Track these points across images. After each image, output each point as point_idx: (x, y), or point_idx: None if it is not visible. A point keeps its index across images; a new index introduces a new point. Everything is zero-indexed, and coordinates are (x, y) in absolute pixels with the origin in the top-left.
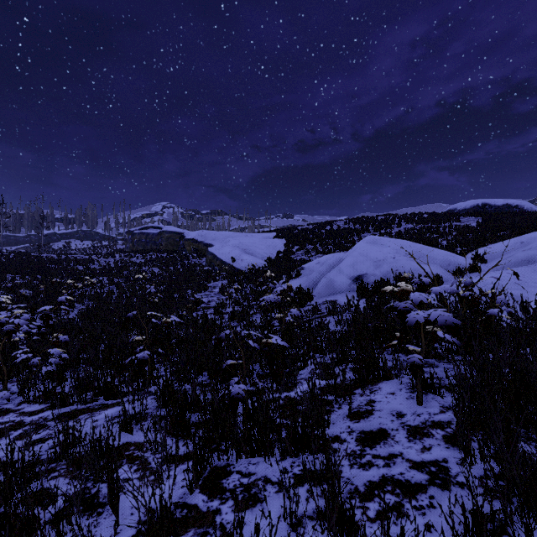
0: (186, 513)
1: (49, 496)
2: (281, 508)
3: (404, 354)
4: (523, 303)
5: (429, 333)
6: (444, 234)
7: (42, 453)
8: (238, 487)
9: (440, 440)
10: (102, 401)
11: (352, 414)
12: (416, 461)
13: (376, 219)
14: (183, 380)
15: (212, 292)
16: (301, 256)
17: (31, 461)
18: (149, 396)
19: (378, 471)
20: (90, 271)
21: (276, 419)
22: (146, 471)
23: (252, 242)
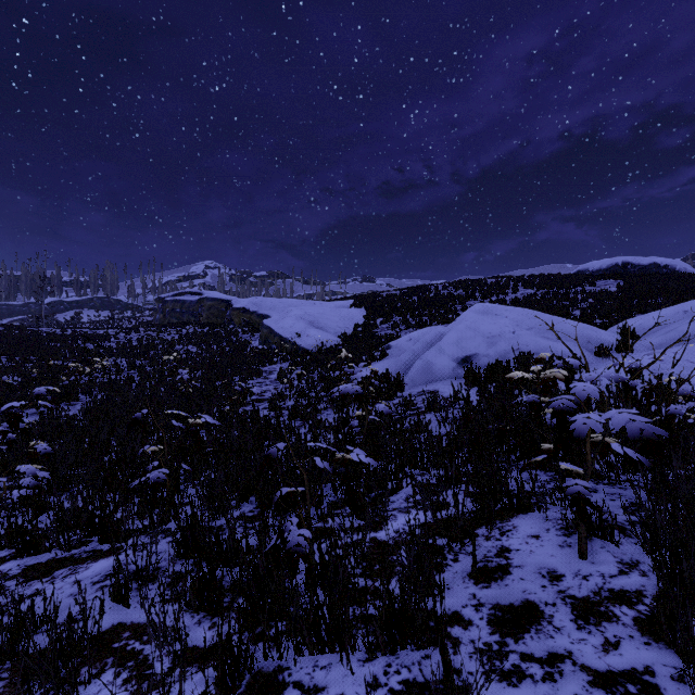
0: None
1: None
2: None
3: (544, 471)
4: None
5: (597, 446)
6: (576, 302)
7: None
8: None
9: (632, 629)
10: (95, 545)
11: (477, 571)
12: (599, 671)
13: (484, 282)
14: (218, 511)
15: (268, 379)
16: (387, 330)
17: None
18: (166, 538)
19: (536, 689)
20: (104, 351)
21: (358, 583)
22: (143, 682)
23: (322, 312)
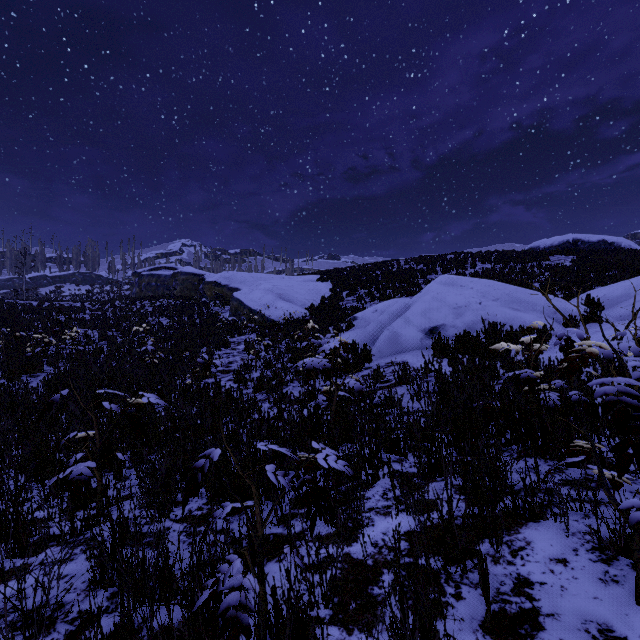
0: None
1: None
2: None
3: (543, 459)
4: None
5: None
6: (534, 275)
7: None
8: None
9: None
10: None
11: (492, 620)
12: None
13: (444, 258)
14: (158, 512)
15: (235, 350)
16: (352, 303)
17: None
18: (86, 551)
19: None
20: (77, 322)
21: None
22: None
23: (290, 285)
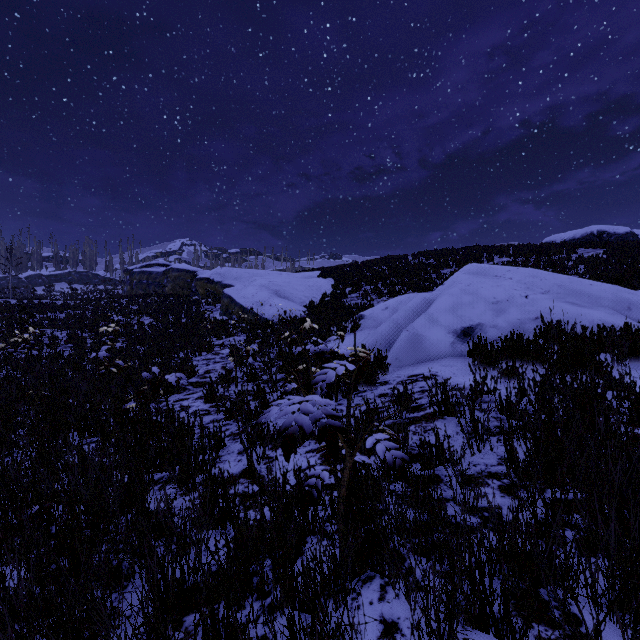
0: None
1: None
2: None
3: None
4: None
5: None
6: (569, 267)
7: None
8: None
9: None
10: None
11: None
12: None
13: (456, 252)
14: None
15: (218, 354)
16: (357, 300)
17: None
18: None
19: None
20: (48, 322)
21: None
22: None
23: (288, 281)
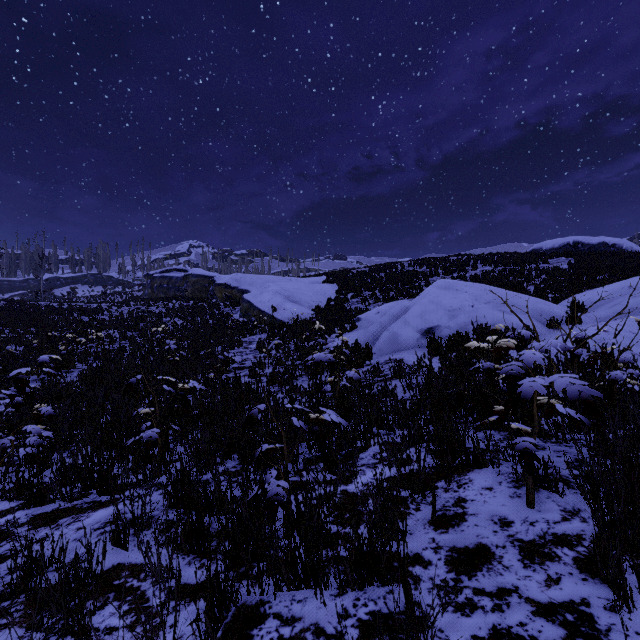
0: None
1: None
2: None
3: (498, 431)
4: None
5: (543, 407)
6: (530, 278)
7: None
8: None
9: (572, 567)
10: (95, 497)
11: (436, 519)
12: (541, 603)
13: (446, 260)
14: (204, 467)
15: (248, 348)
16: (357, 304)
17: None
18: (158, 490)
19: (486, 618)
20: (98, 323)
21: (330, 529)
22: (141, 613)
23: (297, 287)
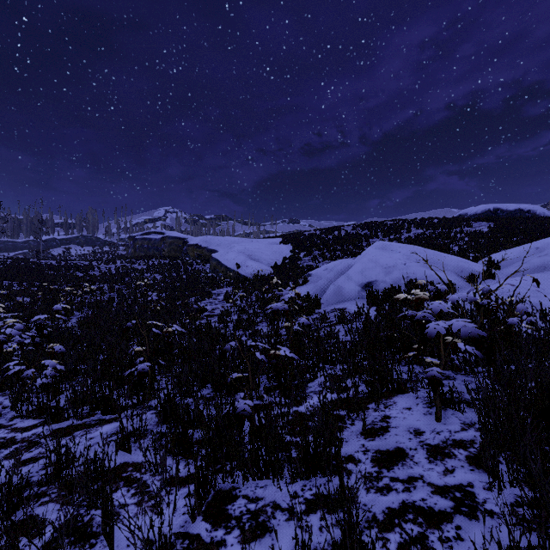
0: (188, 544)
1: (37, 524)
2: (292, 540)
3: (419, 365)
4: (543, 311)
5: (448, 344)
6: (455, 240)
7: (33, 474)
8: (245, 513)
9: (464, 462)
10: (100, 416)
11: (366, 431)
12: (439, 486)
13: (385, 224)
14: (185, 393)
15: (216, 299)
16: (308, 262)
17: (19, 486)
18: (150, 411)
19: (398, 496)
20: (90, 278)
21: (285, 437)
22: (144, 495)
23: (258, 247)
